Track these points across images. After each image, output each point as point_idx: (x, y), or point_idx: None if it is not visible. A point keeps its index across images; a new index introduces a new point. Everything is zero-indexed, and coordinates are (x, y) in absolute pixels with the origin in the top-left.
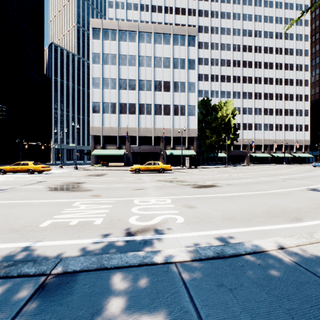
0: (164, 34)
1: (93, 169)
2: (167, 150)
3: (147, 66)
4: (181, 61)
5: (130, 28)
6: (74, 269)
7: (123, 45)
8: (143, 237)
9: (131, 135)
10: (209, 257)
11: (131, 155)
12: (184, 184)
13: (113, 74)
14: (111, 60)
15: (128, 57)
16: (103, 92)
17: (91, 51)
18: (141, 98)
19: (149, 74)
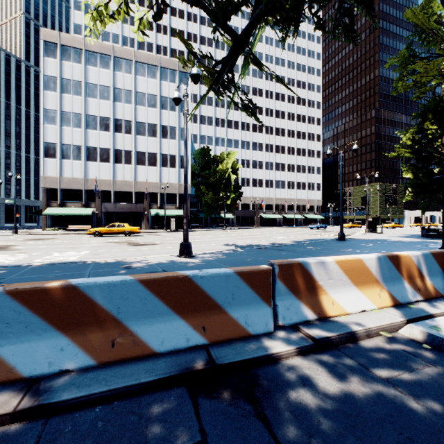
0: (149, 65)
1: (41, 234)
2: (153, 209)
3: (126, 102)
4: (171, 101)
5: (102, 50)
6: None
7: (91, 71)
8: None
9: (103, 189)
10: (56, 263)
11: (103, 215)
12: (127, 244)
13: (77, 107)
14: (74, 89)
15: (99, 87)
16: (62, 130)
17: (43, 72)
18: (118, 143)
19: (128, 113)
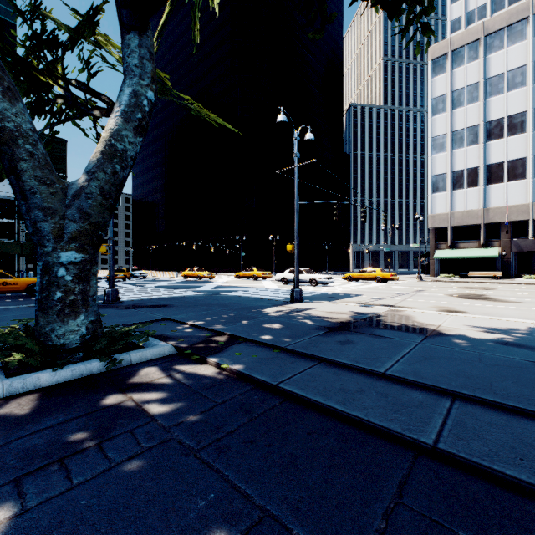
0: None
1: (448, 281)
2: None
3: None
4: None
5: (510, 19)
6: None
7: (493, 59)
8: None
9: (513, 219)
10: None
11: (512, 257)
12: None
13: (471, 118)
14: (467, 97)
15: (505, 75)
16: (452, 155)
17: (430, 97)
18: None
19: None
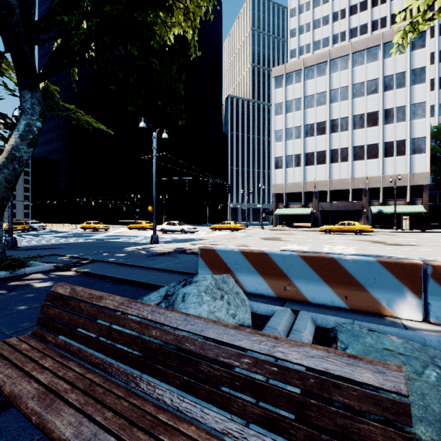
0: (368, 48)
1: (278, 229)
2: (373, 206)
3: (341, 100)
4: (397, 77)
5: (318, 60)
6: (306, 251)
7: (309, 84)
8: None
9: (319, 190)
10: (355, 254)
11: (319, 214)
12: (377, 243)
13: (297, 121)
14: (295, 106)
15: (315, 96)
16: (286, 145)
17: (273, 102)
18: (333, 143)
19: (344, 110)
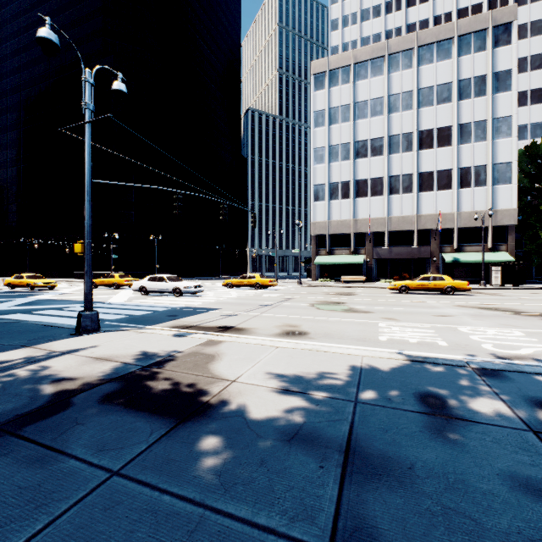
0: (439, 42)
1: (323, 286)
2: (445, 253)
3: (404, 109)
4: (476, 81)
5: (373, 54)
6: (492, 368)
7: (361, 86)
8: (527, 363)
9: (374, 230)
10: None
11: (374, 263)
12: (522, 314)
13: (344, 136)
14: (341, 116)
15: (369, 103)
16: (330, 168)
17: (312, 109)
18: (393, 167)
19: (407, 123)
